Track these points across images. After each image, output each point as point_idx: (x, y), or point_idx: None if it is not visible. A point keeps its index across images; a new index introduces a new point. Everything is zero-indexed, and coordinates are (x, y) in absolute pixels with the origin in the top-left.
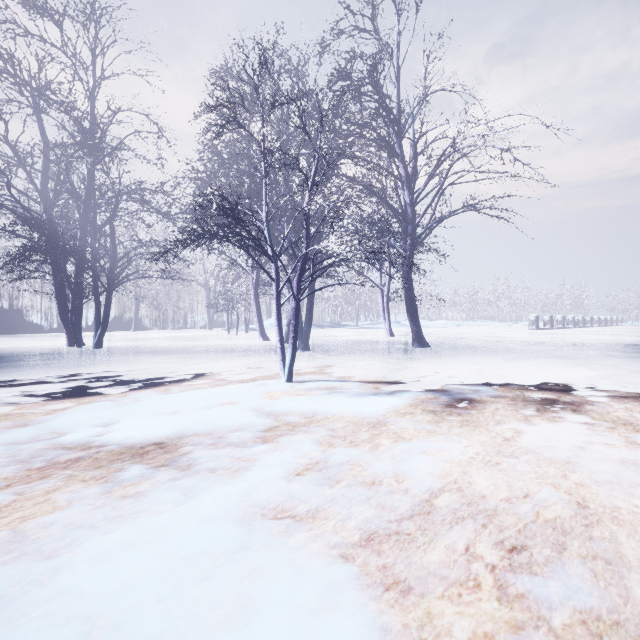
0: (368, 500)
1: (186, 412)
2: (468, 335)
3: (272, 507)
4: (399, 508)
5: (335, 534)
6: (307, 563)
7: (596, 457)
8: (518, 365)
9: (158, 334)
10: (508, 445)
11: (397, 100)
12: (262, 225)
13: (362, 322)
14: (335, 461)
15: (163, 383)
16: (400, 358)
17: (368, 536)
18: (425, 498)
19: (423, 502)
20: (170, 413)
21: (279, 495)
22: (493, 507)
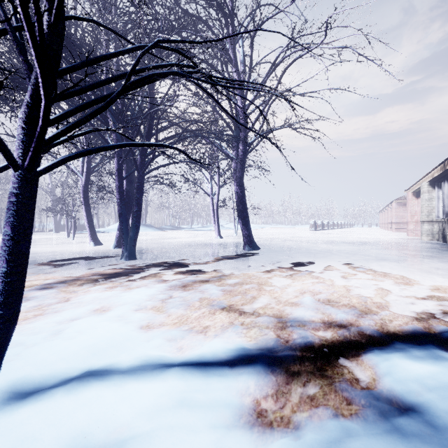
0: None
1: None
2: (276, 235)
3: None
4: None
5: None
6: None
7: None
8: (370, 274)
9: None
10: None
11: (231, 4)
12: None
13: (195, 225)
14: None
15: None
16: (239, 267)
17: None
18: None
19: None
20: None
21: None
22: None
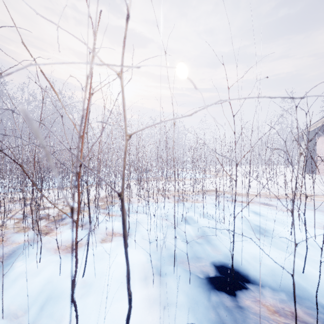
0: None
1: None
2: None
3: None
4: None
5: None
6: None
7: None
8: None
9: None
10: None
11: None
12: None
13: None
14: None
15: None
16: None
17: None
18: None
19: None
20: None
21: None
22: None
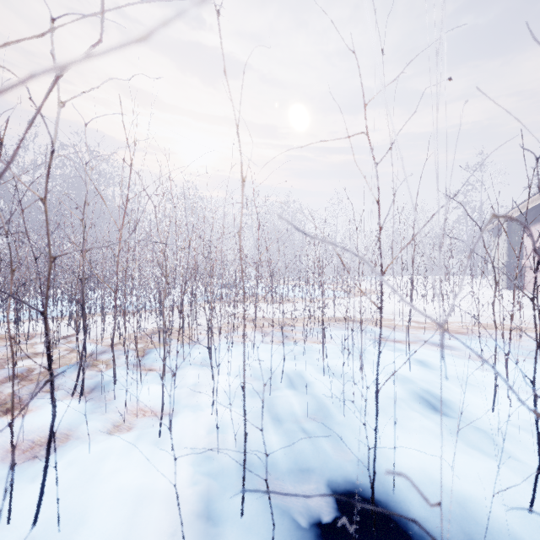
0: None
1: None
2: None
3: None
4: None
5: None
6: None
7: None
8: None
9: None
10: None
11: None
12: None
13: None
14: None
15: None
16: None
17: None
18: None
19: None
20: None
21: None
22: None
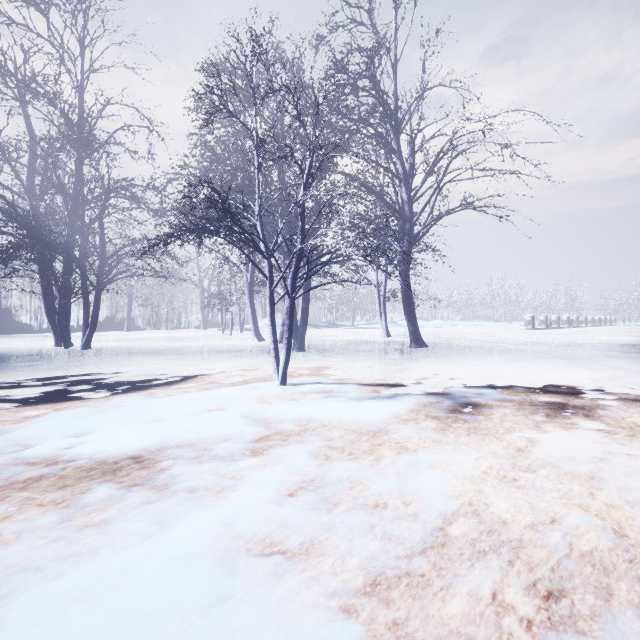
0: (372, 529)
1: (170, 420)
2: (465, 335)
3: (259, 539)
4: (408, 539)
5: (334, 577)
6: (299, 622)
7: (621, 471)
8: (519, 366)
9: (151, 334)
10: (523, 457)
11: (394, 95)
12: (255, 220)
13: (358, 322)
14: (333, 478)
15: (149, 386)
16: (398, 359)
17: (373, 579)
18: (437, 525)
19: (436, 531)
20: (152, 421)
21: (268, 523)
22: (517, 537)
